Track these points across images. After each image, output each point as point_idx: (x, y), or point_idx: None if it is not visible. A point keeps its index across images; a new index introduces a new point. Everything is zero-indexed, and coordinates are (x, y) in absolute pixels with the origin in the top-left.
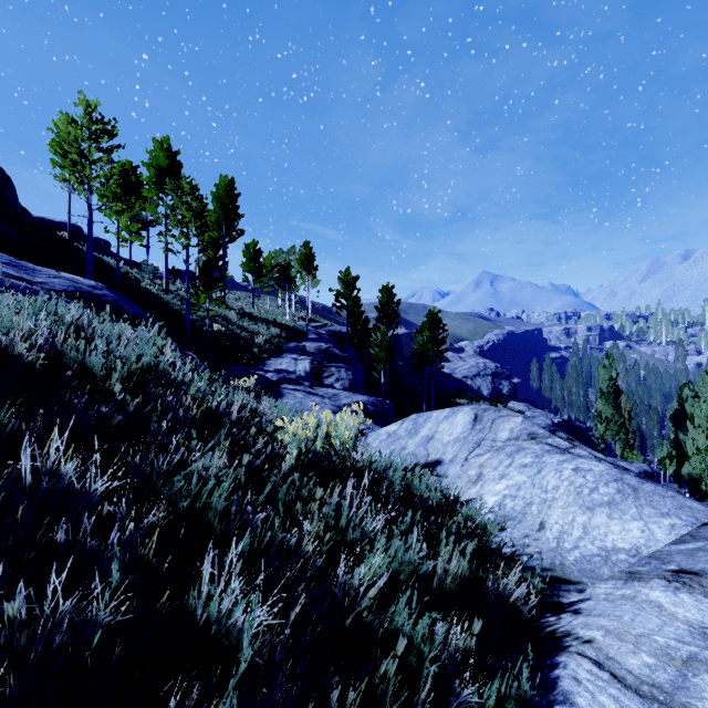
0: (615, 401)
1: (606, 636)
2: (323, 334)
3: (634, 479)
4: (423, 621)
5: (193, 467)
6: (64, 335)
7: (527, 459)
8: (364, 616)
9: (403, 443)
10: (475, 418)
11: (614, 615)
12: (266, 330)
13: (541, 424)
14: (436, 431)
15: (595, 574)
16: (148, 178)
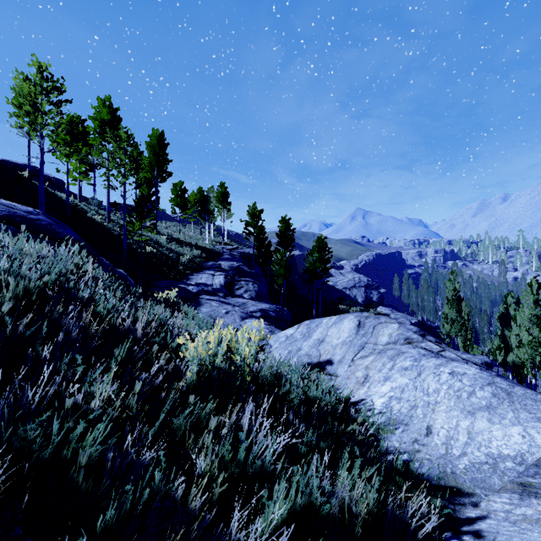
0: (458, 306)
1: None
2: (235, 255)
3: (504, 382)
4: None
5: (68, 401)
6: None
7: (407, 362)
8: None
9: (299, 344)
10: (358, 324)
11: None
12: (189, 251)
13: (413, 329)
14: (326, 335)
15: (487, 484)
16: (93, 129)
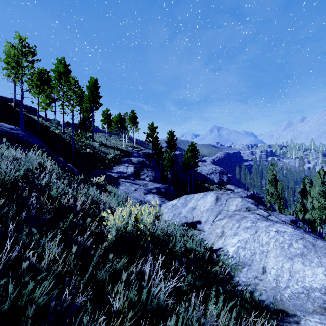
0: (275, 185)
1: None
2: (140, 154)
3: (310, 237)
4: None
5: (24, 263)
6: None
7: (248, 224)
8: None
9: (179, 210)
10: (216, 198)
11: None
12: (112, 152)
13: (250, 201)
14: (197, 205)
15: (304, 308)
16: (54, 77)
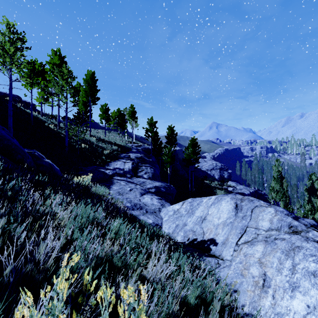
0: (281, 182)
1: None
2: (139, 149)
3: None
4: None
5: None
6: None
7: (310, 264)
8: None
9: (184, 220)
10: (236, 207)
11: None
12: (110, 147)
13: (283, 211)
14: (207, 214)
15: None
16: (49, 69)
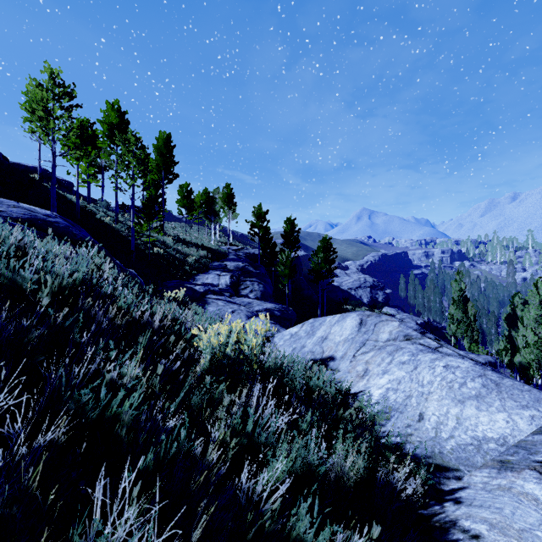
0: (464, 306)
1: (491, 530)
2: (241, 255)
3: (495, 375)
4: (324, 532)
5: (106, 377)
6: (5, 254)
7: (404, 357)
8: (267, 527)
9: (303, 342)
10: (360, 322)
11: (495, 507)
12: (195, 252)
13: (413, 327)
14: (329, 333)
15: (470, 462)
16: (102, 132)
